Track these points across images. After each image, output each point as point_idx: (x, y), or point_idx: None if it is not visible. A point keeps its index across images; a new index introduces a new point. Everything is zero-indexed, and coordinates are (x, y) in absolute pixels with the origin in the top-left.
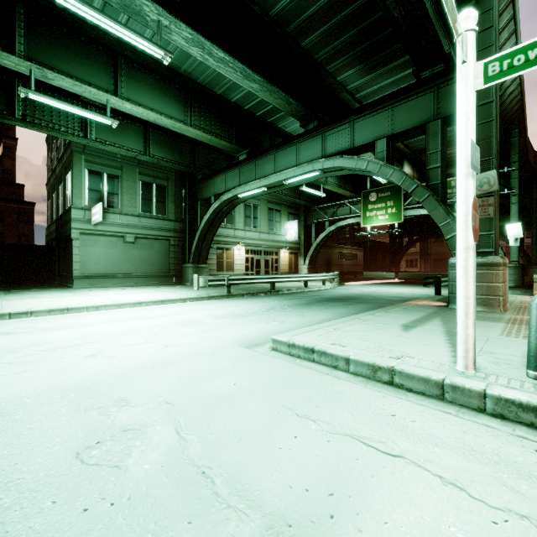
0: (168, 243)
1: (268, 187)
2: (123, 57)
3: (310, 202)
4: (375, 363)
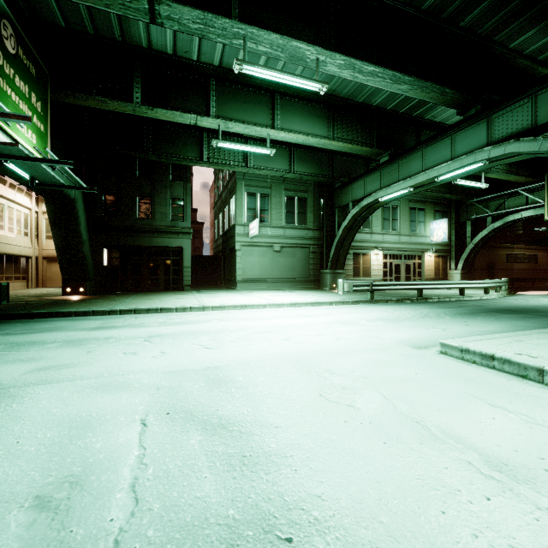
0: (307, 251)
1: (414, 187)
2: (278, 94)
3: (465, 196)
4: None
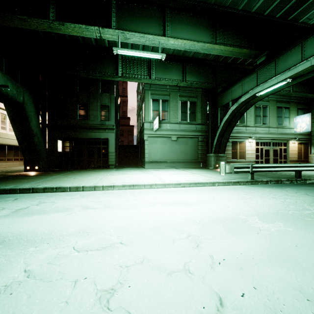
0: (197, 140)
1: (292, 78)
2: (168, 9)
3: None
4: None
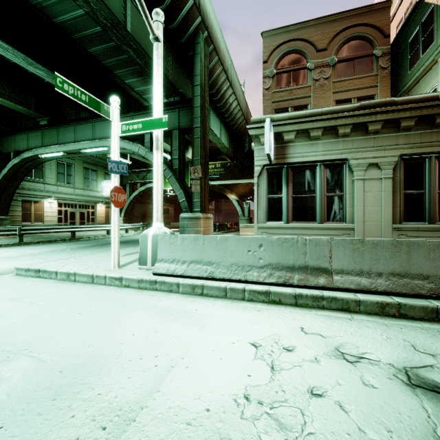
0: None
1: (68, 152)
2: None
3: None
4: (69, 272)
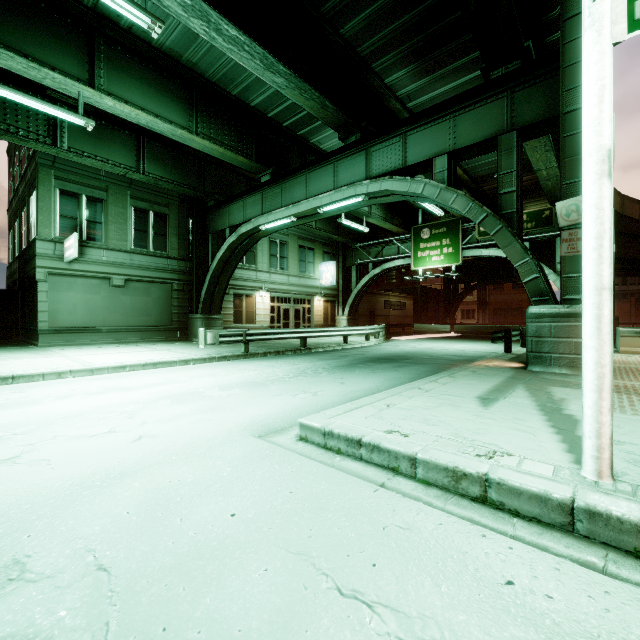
0: (170, 288)
1: (297, 217)
2: (102, 36)
3: (350, 239)
4: (457, 467)
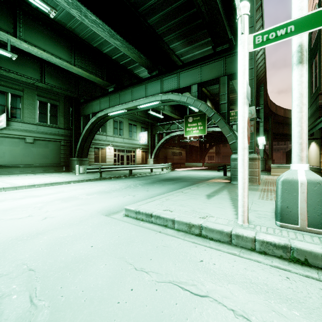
0: (59, 144)
1: (127, 109)
2: (21, 10)
3: (155, 121)
4: (190, 222)
